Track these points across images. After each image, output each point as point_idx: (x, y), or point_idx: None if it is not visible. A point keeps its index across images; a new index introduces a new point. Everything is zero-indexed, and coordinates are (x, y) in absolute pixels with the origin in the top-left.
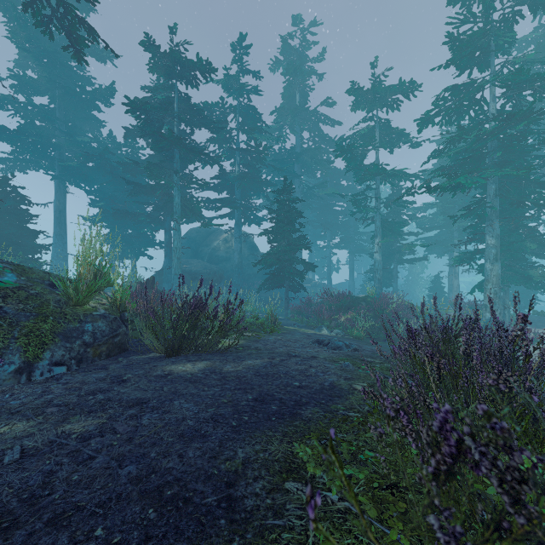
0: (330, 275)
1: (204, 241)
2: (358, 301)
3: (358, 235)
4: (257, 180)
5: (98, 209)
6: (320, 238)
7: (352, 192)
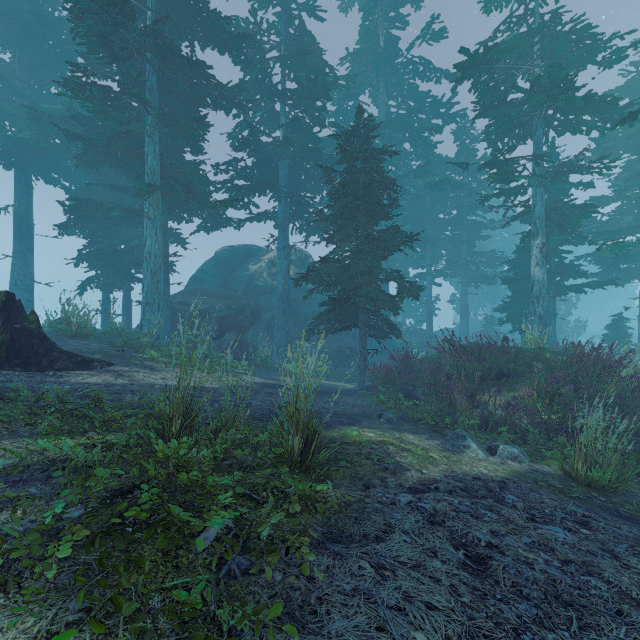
0: (431, 317)
1: (241, 265)
2: (524, 358)
3: (474, 255)
4: (313, 148)
5: None
6: (415, 264)
7: (466, 192)
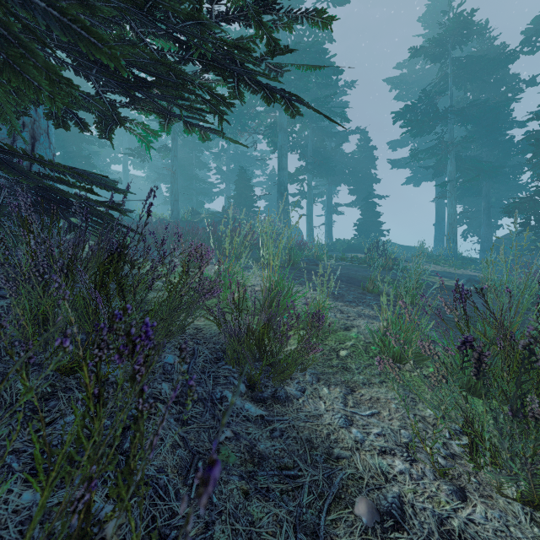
0: None
1: None
2: None
3: None
4: None
5: None
6: None
7: None
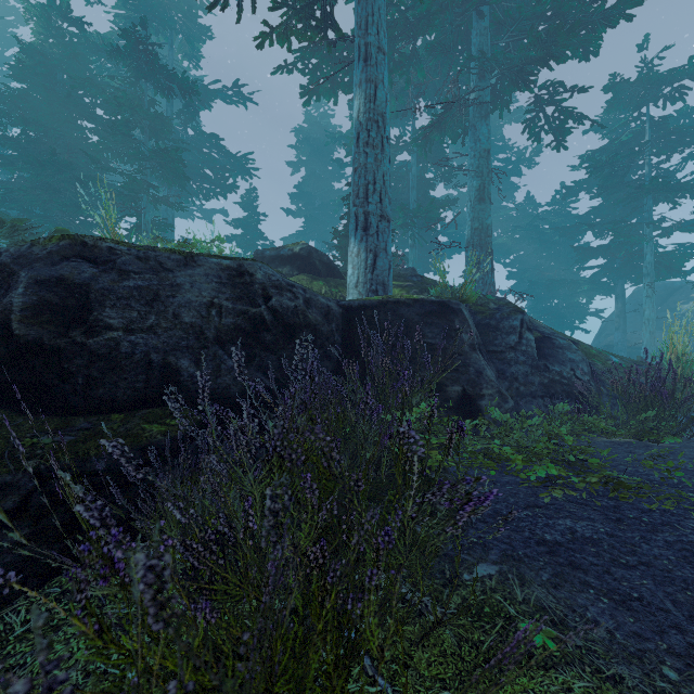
0: None
1: (663, 303)
2: None
3: None
4: None
5: (519, 281)
6: None
7: None
